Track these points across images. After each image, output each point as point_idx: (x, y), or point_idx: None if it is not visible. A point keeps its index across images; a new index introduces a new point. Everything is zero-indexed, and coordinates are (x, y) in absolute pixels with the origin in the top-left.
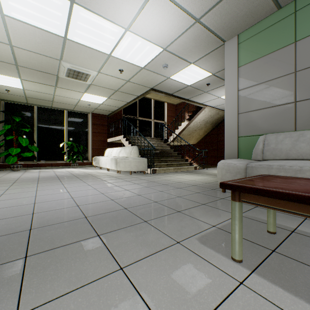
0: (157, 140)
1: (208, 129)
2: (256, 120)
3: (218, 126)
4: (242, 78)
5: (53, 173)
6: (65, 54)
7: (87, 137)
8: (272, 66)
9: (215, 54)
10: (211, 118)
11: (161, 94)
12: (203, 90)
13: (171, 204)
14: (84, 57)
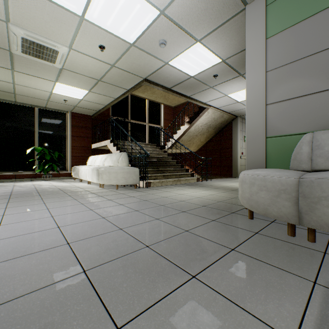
0: (152, 146)
1: (210, 135)
2: (295, 112)
3: (222, 131)
4: (272, 54)
5: (10, 188)
6: (11, 10)
7: (65, 142)
8: (321, 31)
9: (230, 28)
10: (214, 122)
11: (157, 87)
12: (208, 84)
13: (175, 253)
14: (43, 19)
